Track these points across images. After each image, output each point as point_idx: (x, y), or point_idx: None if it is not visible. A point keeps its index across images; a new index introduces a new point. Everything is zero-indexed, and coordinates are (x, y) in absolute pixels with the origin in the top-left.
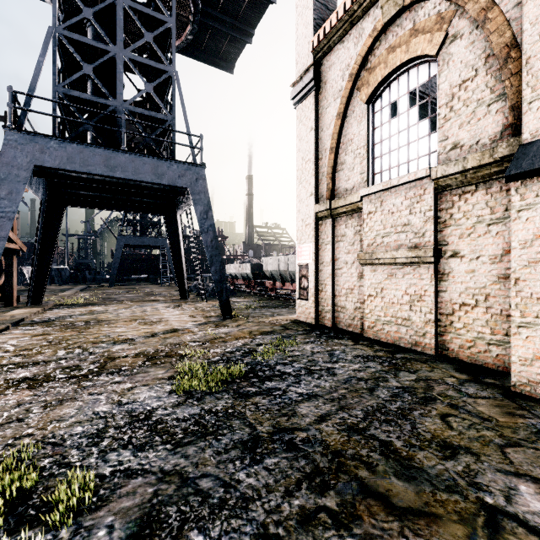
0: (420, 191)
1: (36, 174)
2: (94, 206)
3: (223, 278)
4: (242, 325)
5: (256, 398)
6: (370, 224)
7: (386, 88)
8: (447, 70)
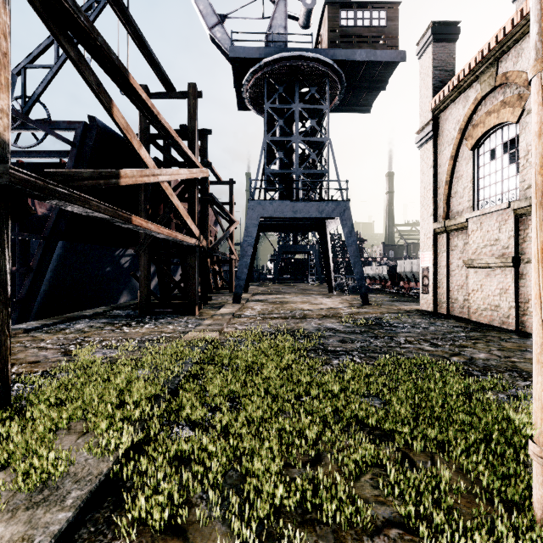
0: (505, 217)
1: None
2: (275, 230)
3: (362, 277)
4: (376, 308)
5: (379, 330)
6: (473, 238)
7: (486, 138)
8: (524, 133)
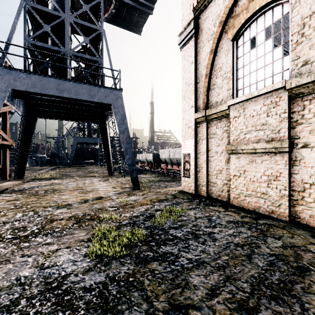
0: (276, 98)
1: (16, 96)
2: (55, 118)
3: (133, 163)
4: (146, 194)
5: (153, 264)
6: (235, 125)
7: (246, 28)
8: (299, 6)
